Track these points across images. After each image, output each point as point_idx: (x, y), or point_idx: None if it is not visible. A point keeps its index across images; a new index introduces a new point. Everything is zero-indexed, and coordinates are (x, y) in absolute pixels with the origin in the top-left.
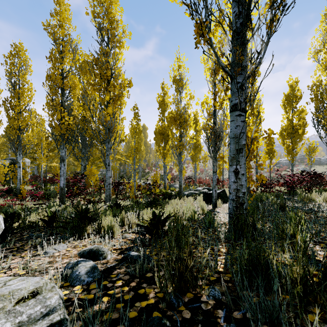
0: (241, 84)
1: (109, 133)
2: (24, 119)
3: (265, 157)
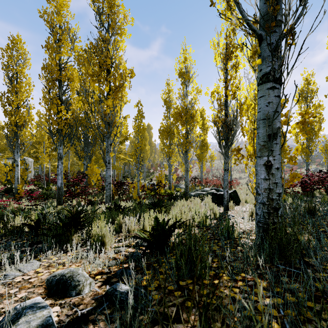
0: (276, 43)
1: (109, 127)
2: (21, 115)
3: (297, 148)
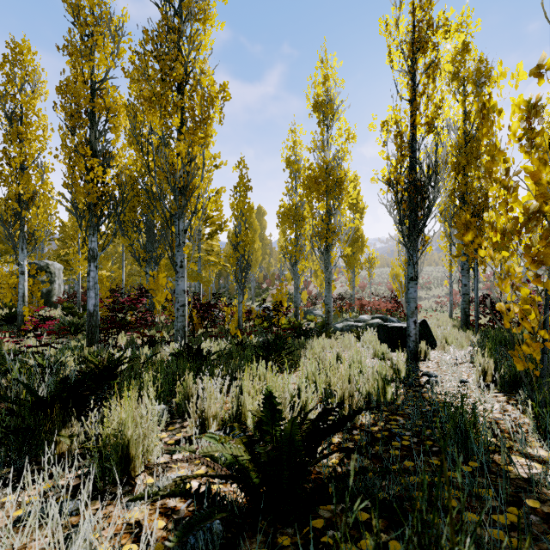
0: None
1: (181, 198)
2: (28, 182)
3: None
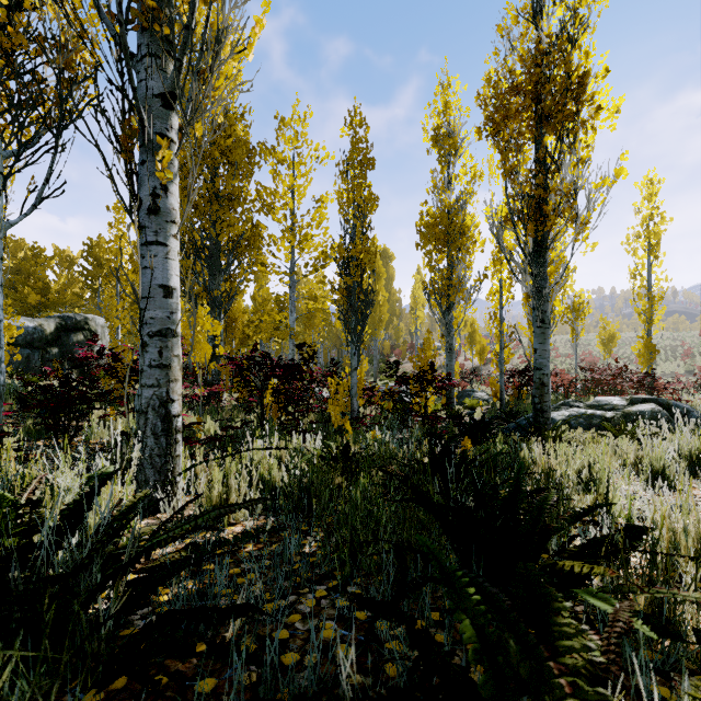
0: None
1: None
2: None
3: None
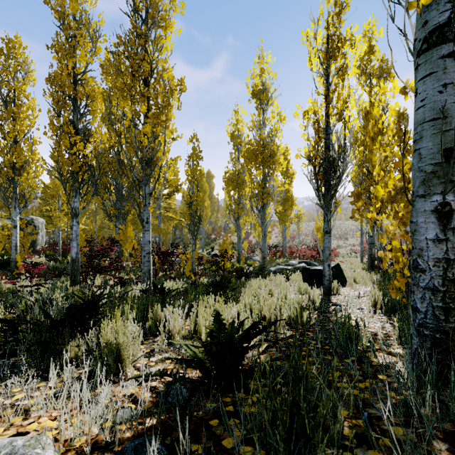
0: None
1: (147, 168)
2: (20, 153)
3: None
